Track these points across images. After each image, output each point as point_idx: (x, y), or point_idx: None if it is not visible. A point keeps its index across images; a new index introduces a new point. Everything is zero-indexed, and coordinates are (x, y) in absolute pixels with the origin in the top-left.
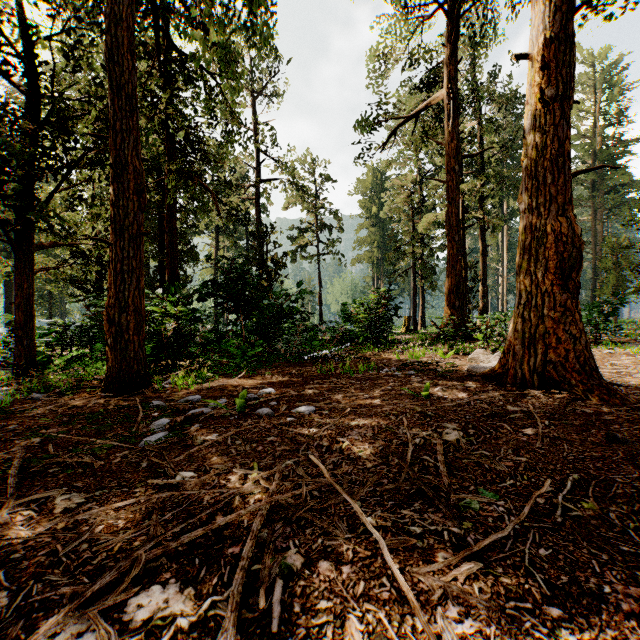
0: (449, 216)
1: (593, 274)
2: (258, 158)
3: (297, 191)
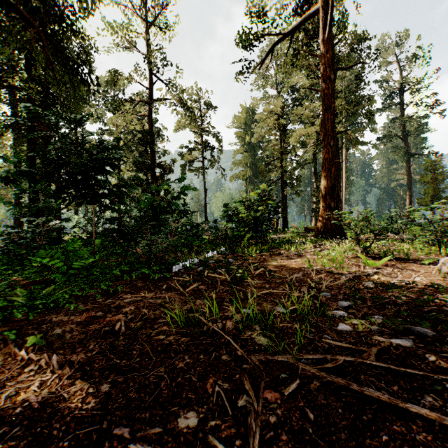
0: (325, 122)
1: (408, 189)
2: (150, 80)
3: (185, 110)
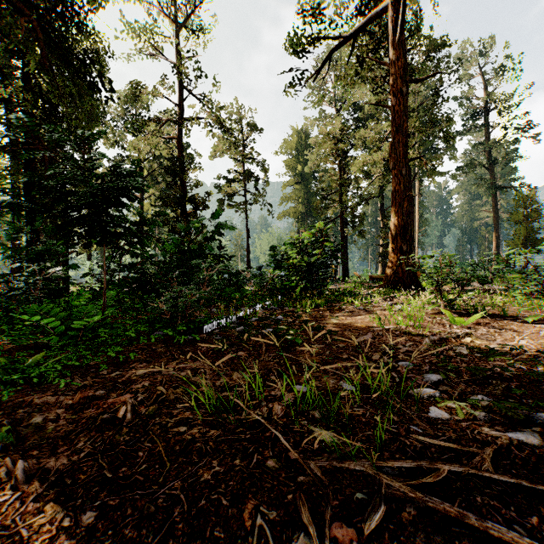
0: (395, 146)
1: (494, 229)
2: (180, 94)
3: (223, 132)
